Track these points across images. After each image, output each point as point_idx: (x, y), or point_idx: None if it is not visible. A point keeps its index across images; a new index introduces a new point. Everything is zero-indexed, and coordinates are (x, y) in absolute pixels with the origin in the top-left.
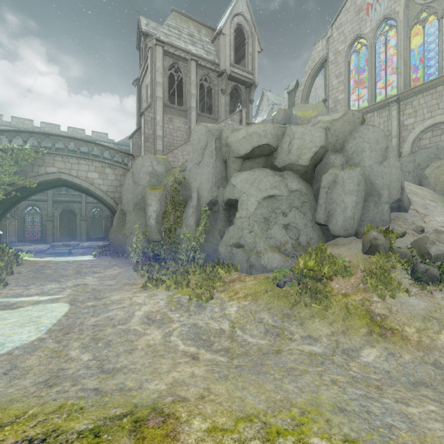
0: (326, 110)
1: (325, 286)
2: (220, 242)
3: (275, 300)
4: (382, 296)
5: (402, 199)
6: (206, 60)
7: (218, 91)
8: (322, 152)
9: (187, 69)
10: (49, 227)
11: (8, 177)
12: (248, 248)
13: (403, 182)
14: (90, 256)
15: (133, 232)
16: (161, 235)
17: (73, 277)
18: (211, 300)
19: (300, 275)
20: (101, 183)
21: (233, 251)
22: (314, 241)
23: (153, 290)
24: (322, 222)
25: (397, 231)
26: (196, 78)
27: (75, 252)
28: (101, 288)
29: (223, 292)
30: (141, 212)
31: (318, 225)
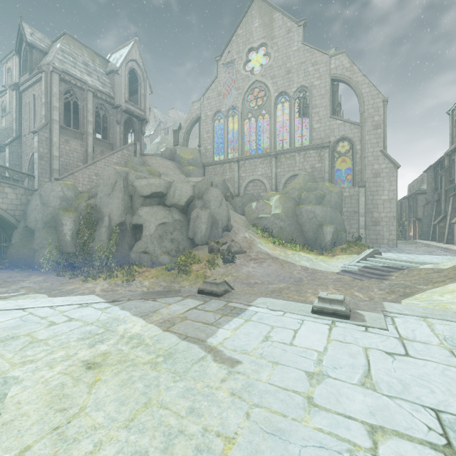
0: (199, 155)
1: (190, 269)
2: (128, 251)
3: (167, 277)
4: (211, 269)
5: (228, 225)
6: (102, 92)
7: (114, 120)
8: (192, 198)
9: (84, 97)
10: None
11: None
12: (151, 254)
13: (230, 216)
14: None
15: (44, 246)
16: (76, 248)
17: (8, 284)
18: (134, 281)
19: (179, 265)
20: (0, 201)
21: (141, 256)
22: (187, 248)
23: (93, 282)
24: (191, 237)
25: (223, 242)
26: (93, 106)
27: None
28: (47, 287)
29: (140, 277)
30: (52, 230)
31: (190, 239)
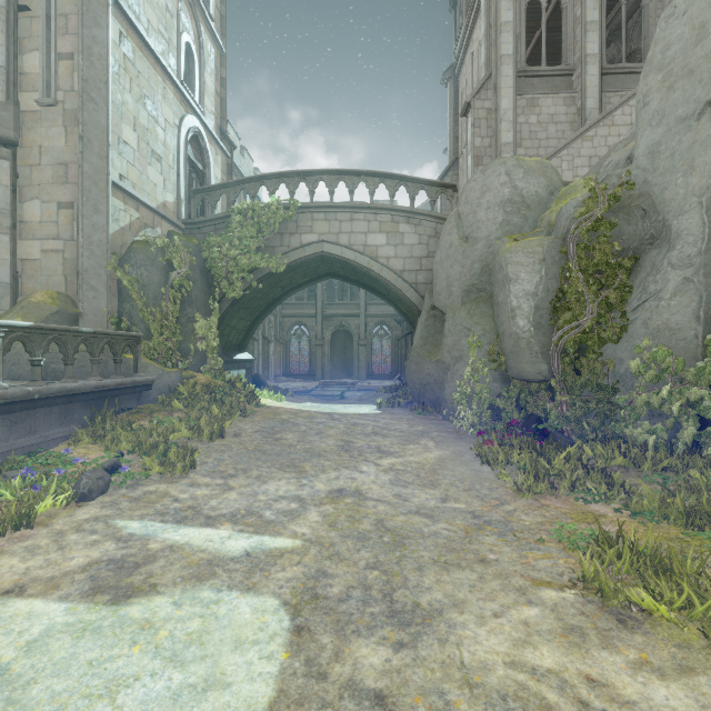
0: None
1: None
2: None
3: None
4: None
5: None
6: None
7: None
8: None
9: None
10: (318, 356)
11: (248, 257)
12: None
13: None
14: (371, 405)
15: (462, 355)
16: (548, 363)
17: (332, 460)
18: None
19: None
20: (391, 255)
21: None
22: None
23: (694, 654)
24: None
25: None
26: None
27: (350, 396)
28: (403, 528)
29: None
30: (482, 306)
31: None
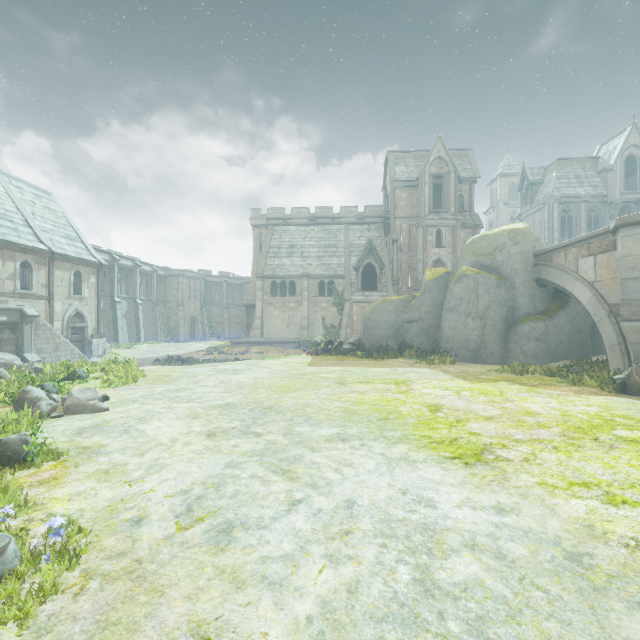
0: None
1: None
2: None
3: None
4: None
5: None
6: (594, 196)
7: (606, 216)
8: None
9: (576, 208)
10: None
11: None
12: None
13: None
14: None
15: None
16: None
17: None
18: None
19: None
20: None
21: None
22: None
23: None
24: None
25: None
26: (585, 213)
27: None
28: None
29: None
30: None
31: None
